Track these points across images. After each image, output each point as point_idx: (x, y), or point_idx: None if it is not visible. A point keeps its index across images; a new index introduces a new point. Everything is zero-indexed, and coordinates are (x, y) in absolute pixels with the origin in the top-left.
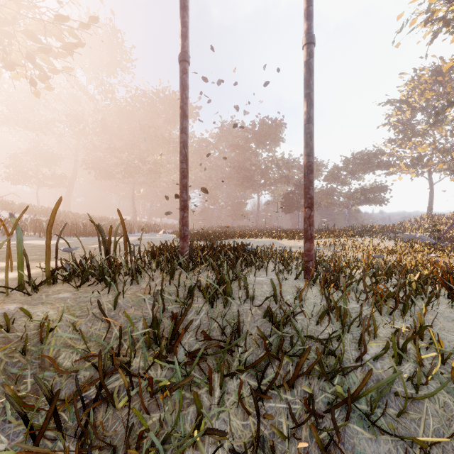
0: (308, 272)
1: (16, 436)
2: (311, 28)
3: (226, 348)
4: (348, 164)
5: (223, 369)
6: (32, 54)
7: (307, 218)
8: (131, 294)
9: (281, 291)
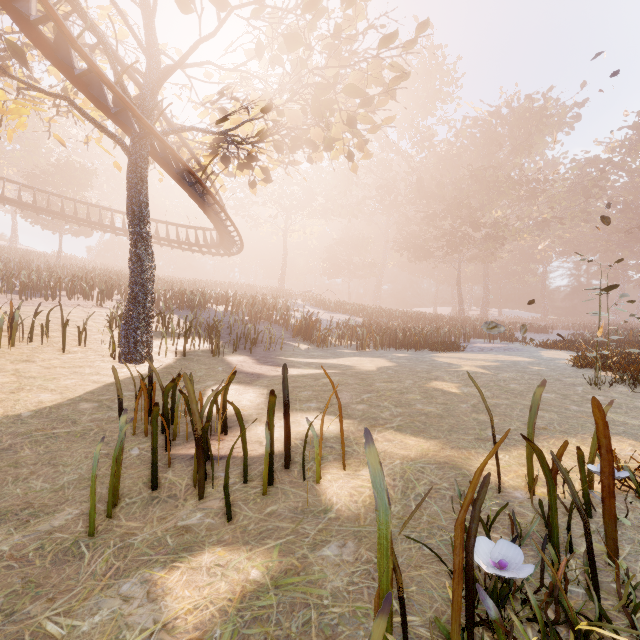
0: None
1: None
2: None
3: None
4: None
5: None
6: (352, 116)
7: None
8: None
9: None
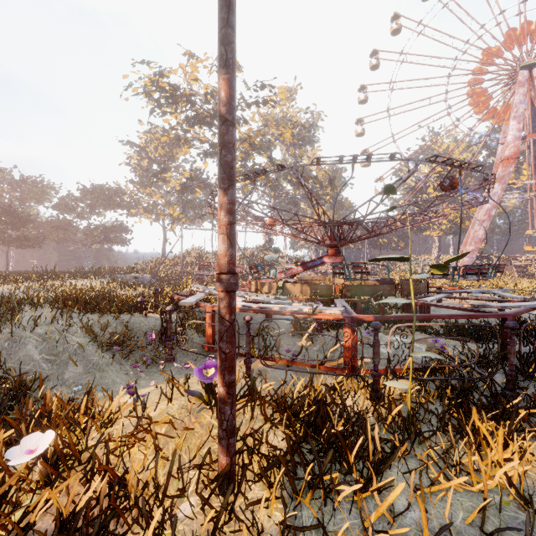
0: None
1: None
2: None
3: None
4: (87, 195)
5: None
6: None
7: None
8: None
9: None
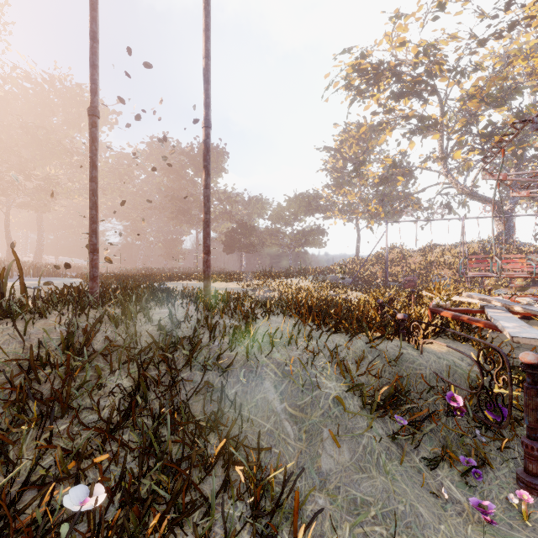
0: (206, 303)
1: None
2: (208, 115)
3: (124, 346)
4: (291, 204)
5: (121, 356)
6: None
7: (205, 261)
8: (41, 325)
9: (179, 317)
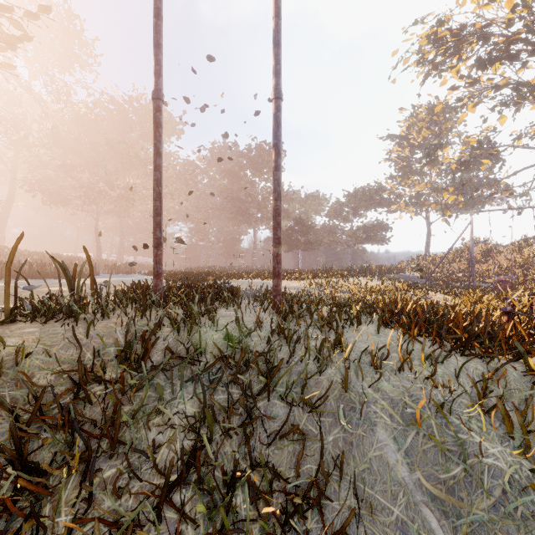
0: (276, 305)
1: (1, 436)
2: (279, 84)
3: (187, 359)
4: (351, 199)
5: (183, 373)
6: None
7: (275, 256)
8: (102, 327)
9: (247, 322)
